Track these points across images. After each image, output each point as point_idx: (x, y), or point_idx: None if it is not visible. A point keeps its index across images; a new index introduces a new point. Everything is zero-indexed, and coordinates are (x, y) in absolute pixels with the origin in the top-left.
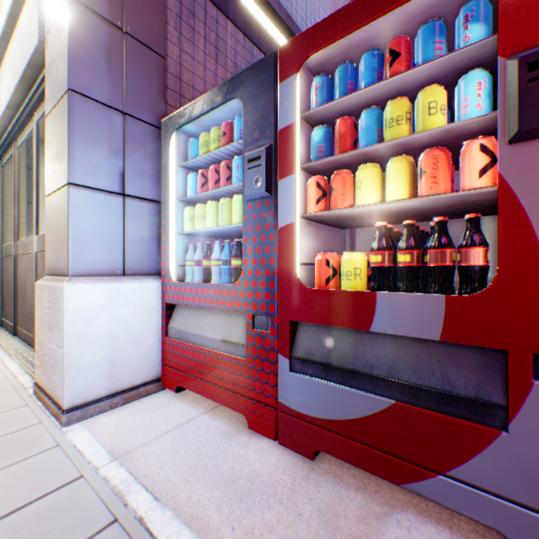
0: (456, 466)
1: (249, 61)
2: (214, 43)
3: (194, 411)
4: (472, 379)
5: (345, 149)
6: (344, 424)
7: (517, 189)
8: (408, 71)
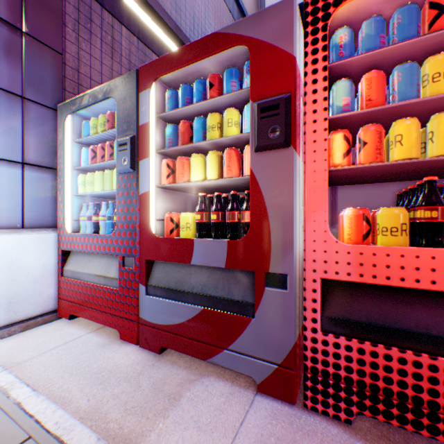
0: (232, 342)
1: (143, 60)
2: (110, 44)
3: (82, 332)
4: (242, 290)
5: (185, 142)
6: (177, 327)
7: (258, 179)
8: (216, 97)
